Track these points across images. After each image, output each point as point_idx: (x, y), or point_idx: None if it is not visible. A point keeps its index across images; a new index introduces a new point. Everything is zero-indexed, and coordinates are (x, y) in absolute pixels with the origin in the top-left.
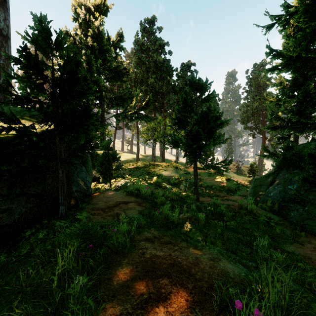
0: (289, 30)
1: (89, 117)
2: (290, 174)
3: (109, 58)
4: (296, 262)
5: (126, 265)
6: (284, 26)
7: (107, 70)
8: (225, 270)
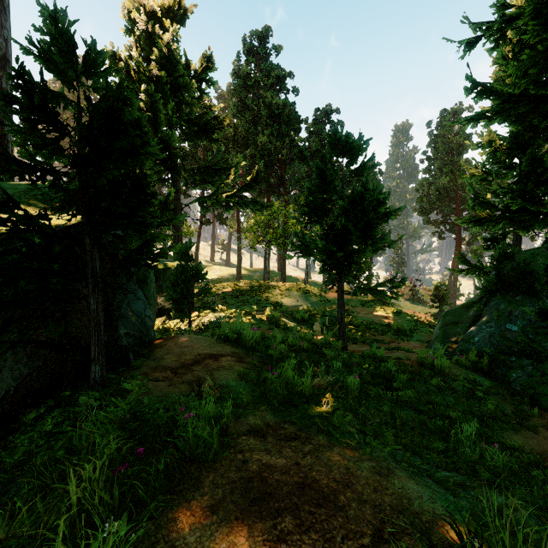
0: (505, 50)
1: (145, 200)
2: (509, 303)
3: (189, 99)
4: (530, 468)
5: (210, 489)
6: (496, 43)
7: (186, 120)
8: (404, 496)
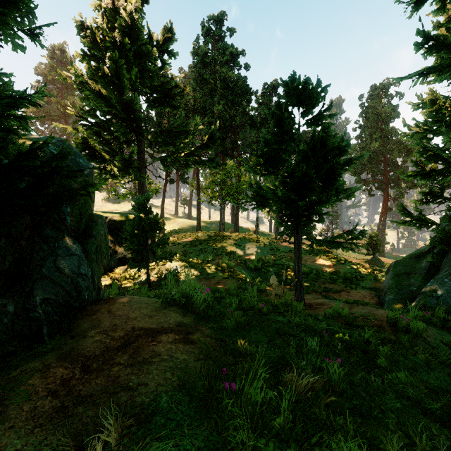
0: (448, 13)
1: None
2: None
3: (151, 66)
4: None
5: None
6: (442, 3)
7: (150, 88)
8: None
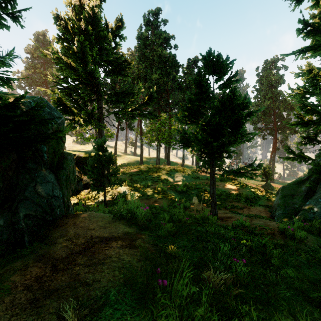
0: (320, 8)
1: None
2: None
3: (107, 46)
4: None
5: None
6: (317, 0)
7: (106, 62)
8: None
